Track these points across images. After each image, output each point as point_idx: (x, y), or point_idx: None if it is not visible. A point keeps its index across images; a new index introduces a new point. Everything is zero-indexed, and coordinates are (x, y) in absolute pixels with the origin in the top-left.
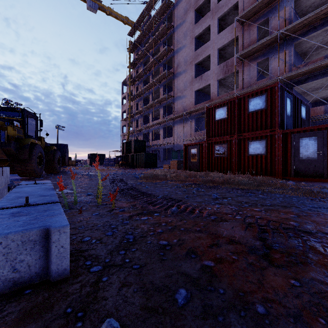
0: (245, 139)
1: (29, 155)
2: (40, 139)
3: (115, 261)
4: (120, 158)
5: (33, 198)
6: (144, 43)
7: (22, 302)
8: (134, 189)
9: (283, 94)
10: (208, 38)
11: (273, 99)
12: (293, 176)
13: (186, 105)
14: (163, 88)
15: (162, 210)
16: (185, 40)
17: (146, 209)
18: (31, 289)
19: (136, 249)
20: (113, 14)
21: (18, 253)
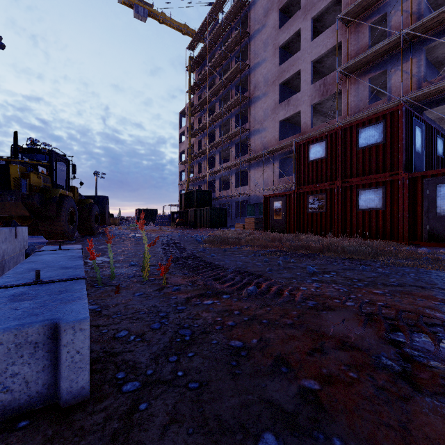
0: (352, 186)
1: (57, 211)
2: (73, 190)
3: (161, 374)
4: (177, 214)
5: (50, 271)
6: (209, 58)
7: (10, 444)
8: (194, 258)
9: (409, 121)
10: (298, 47)
11: (395, 128)
12: (426, 240)
13: (266, 142)
14: (235, 119)
15: (234, 290)
16: (265, 51)
17: (211, 288)
18: (28, 420)
19: (194, 353)
20: (168, 21)
21: (10, 363)
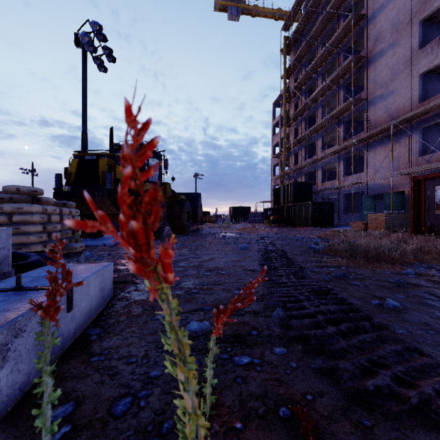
0: None
1: None
2: (165, 186)
3: None
4: (270, 211)
5: None
6: (307, 31)
7: None
8: (362, 327)
9: None
10: None
11: None
12: None
13: (396, 109)
14: (344, 92)
15: None
16: None
17: None
18: None
19: None
20: (260, 12)
21: None
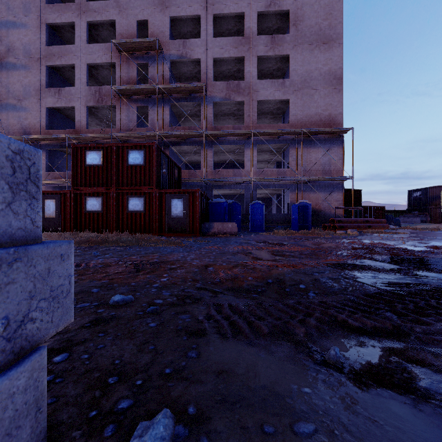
0: (124, 193)
1: None
2: None
3: None
4: None
5: None
6: None
7: None
8: None
9: (159, 155)
10: (71, 38)
11: (151, 157)
12: (167, 232)
13: (28, 125)
14: None
15: None
16: (26, 16)
17: None
18: None
19: None
20: None
21: None
